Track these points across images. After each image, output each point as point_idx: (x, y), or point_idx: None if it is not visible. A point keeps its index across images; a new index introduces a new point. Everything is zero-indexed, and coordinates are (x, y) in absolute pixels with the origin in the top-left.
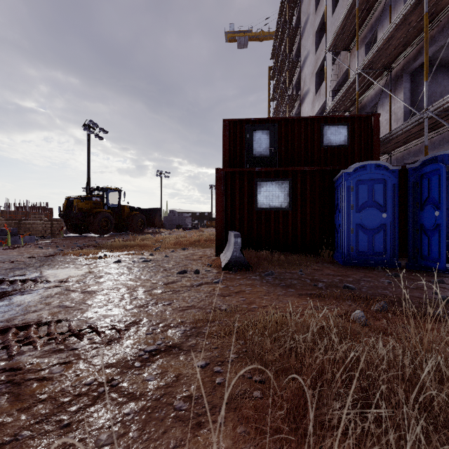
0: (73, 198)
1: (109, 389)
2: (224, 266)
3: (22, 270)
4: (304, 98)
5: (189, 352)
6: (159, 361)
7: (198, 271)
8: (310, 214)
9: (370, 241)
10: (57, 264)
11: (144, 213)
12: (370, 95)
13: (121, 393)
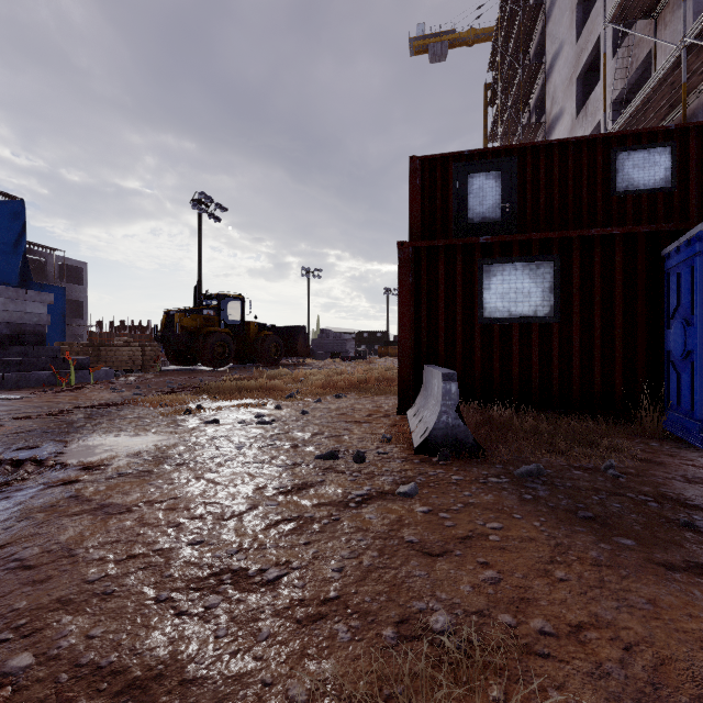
0: (174, 311)
1: None
2: (418, 446)
3: (43, 436)
4: (552, 128)
5: None
6: None
7: (363, 456)
8: (602, 329)
9: None
10: (111, 423)
11: (281, 334)
12: None
13: None
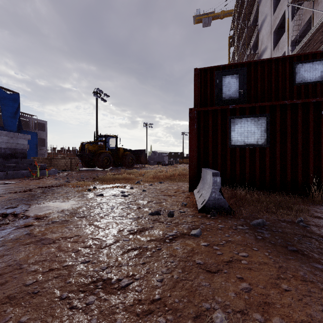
0: (85, 143)
1: None
2: (200, 208)
3: (20, 201)
4: (261, 55)
5: None
6: None
7: (172, 214)
8: (291, 150)
9: None
10: (52, 195)
11: (134, 153)
12: None
13: None
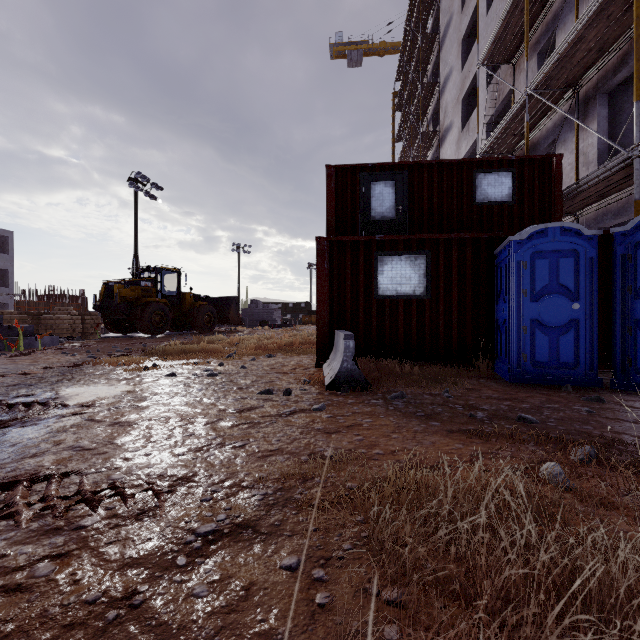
0: (113, 282)
1: (126, 614)
2: (328, 384)
3: (31, 387)
4: (444, 136)
5: (271, 537)
6: (218, 555)
7: (290, 392)
8: (458, 304)
9: (554, 346)
10: (83, 378)
11: (215, 304)
12: (545, 127)
13: (145, 623)
